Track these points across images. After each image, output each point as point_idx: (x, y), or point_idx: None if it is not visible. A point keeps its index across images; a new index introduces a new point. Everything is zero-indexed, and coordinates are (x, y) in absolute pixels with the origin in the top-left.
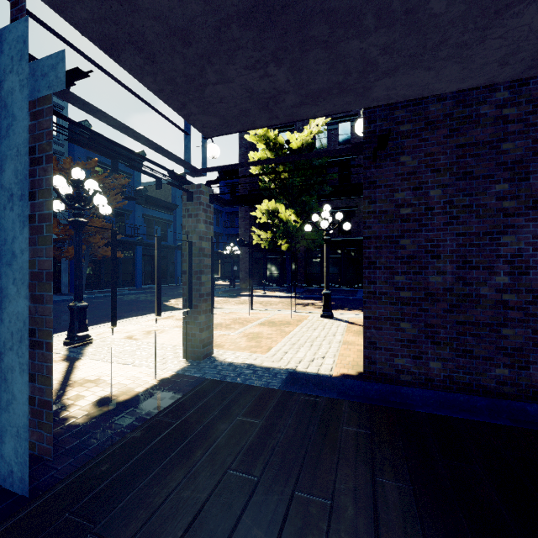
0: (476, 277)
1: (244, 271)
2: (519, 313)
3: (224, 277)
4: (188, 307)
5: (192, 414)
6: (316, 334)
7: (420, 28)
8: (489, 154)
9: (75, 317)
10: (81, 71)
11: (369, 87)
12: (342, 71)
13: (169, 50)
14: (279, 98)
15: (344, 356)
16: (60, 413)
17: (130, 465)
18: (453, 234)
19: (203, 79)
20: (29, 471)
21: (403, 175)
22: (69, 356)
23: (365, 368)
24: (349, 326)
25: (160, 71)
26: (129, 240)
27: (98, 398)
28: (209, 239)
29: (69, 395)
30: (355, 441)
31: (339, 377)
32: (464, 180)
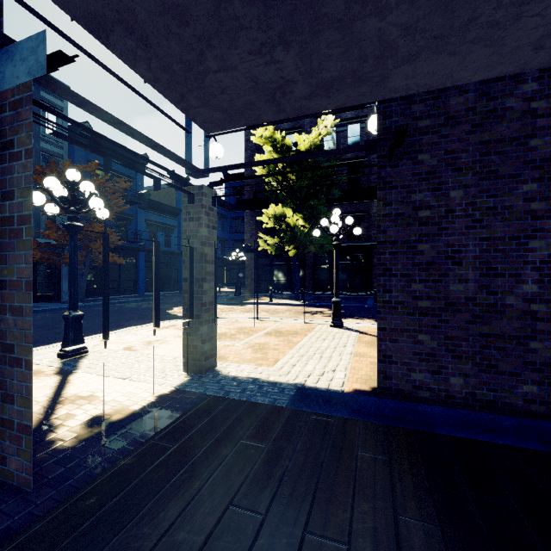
0: (501, 286)
1: (250, 277)
2: (549, 325)
3: (230, 284)
4: (189, 317)
5: (191, 436)
6: (326, 345)
7: (448, 3)
8: (516, 151)
9: (69, 327)
10: (64, 55)
11: (387, 75)
12: (357, 56)
13: (163, 30)
14: (287, 89)
15: (356, 370)
16: (47, 434)
17: (119, 499)
18: (476, 239)
19: (203, 66)
20: (4, 505)
21: (421, 174)
22: (62, 369)
23: (379, 384)
24: (360, 336)
25: (154, 56)
26: (132, 246)
27: (90, 417)
28: (212, 244)
29: (58, 414)
30: (372, 470)
31: (351, 393)
32: (488, 180)
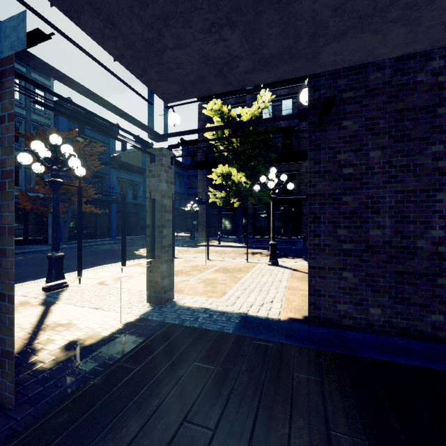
0: (413, 231)
1: (202, 224)
2: None
3: (186, 230)
4: (151, 257)
5: (151, 359)
6: (264, 280)
7: None
8: (426, 118)
9: (52, 265)
10: (42, 33)
11: (318, 52)
12: (293, 34)
13: (127, 11)
14: (233, 64)
15: (290, 301)
16: (30, 357)
17: (88, 416)
18: (392, 192)
19: (161, 44)
20: None
21: (345, 138)
22: (46, 301)
23: (310, 313)
24: (292, 273)
25: (119, 34)
26: (106, 199)
27: (67, 341)
28: (170, 196)
29: (40, 339)
30: (306, 389)
31: (286, 321)
32: (402, 142)
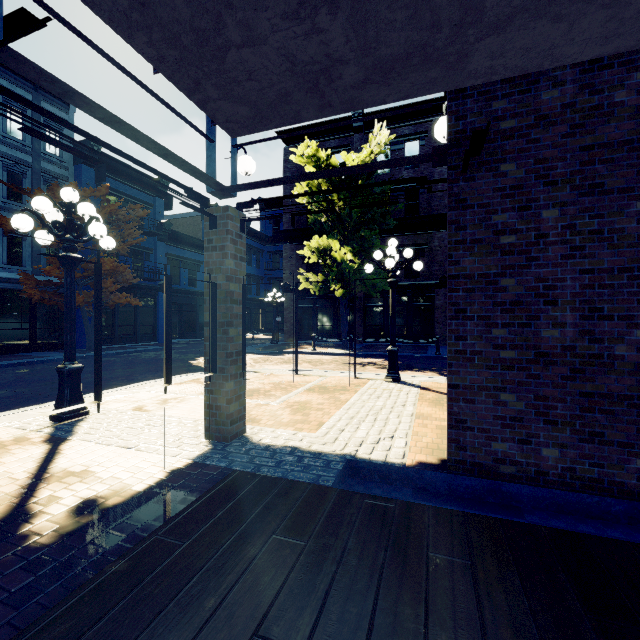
0: (608, 331)
1: (289, 322)
2: None
3: (266, 330)
4: (211, 370)
5: (207, 529)
6: (380, 404)
7: None
8: (628, 158)
9: (65, 383)
10: (30, 16)
11: (466, 52)
12: (429, 22)
13: None
14: (334, 73)
15: (419, 436)
16: (20, 526)
17: (101, 627)
18: (575, 272)
19: (222, 38)
20: None
21: (504, 190)
22: (54, 436)
23: (451, 455)
24: (422, 393)
25: (155, 22)
26: (150, 285)
27: (79, 500)
28: (240, 279)
29: (39, 496)
30: (449, 580)
31: (415, 468)
32: (591, 195)
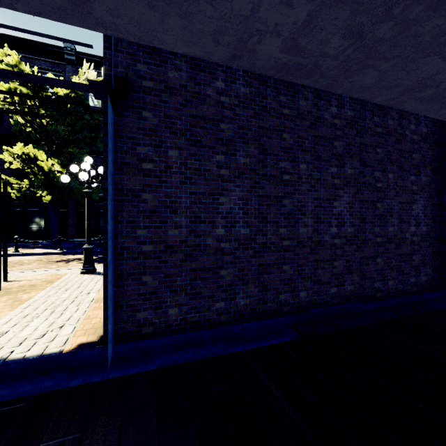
0: (203, 230)
1: None
2: (231, 257)
3: None
4: None
5: None
6: (65, 296)
7: None
8: (212, 129)
9: None
10: None
11: None
12: None
13: None
14: None
15: (91, 318)
16: None
17: None
18: (187, 193)
19: None
20: None
21: (145, 130)
22: None
23: (105, 331)
24: None
25: None
26: None
27: None
28: None
29: None
30: None
31: (72, 351)
32: (195, 146)
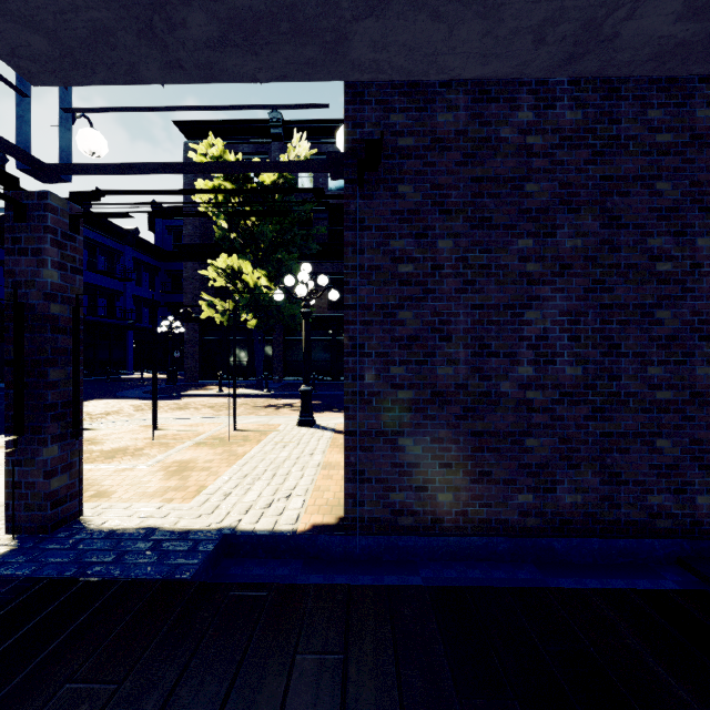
0: (495, 368)
1: (192, 358)
2: (545, 417)
3: (163, 368)
4: (14, 432)
5: None
6: (285, 455)
7: None
8: (511, 195)
9: None
10: None
11: (344, 32)
12: None
13: None
14: (173, 15)
15: (321, 491)
16: None
17: None
18: (468, 306)
19: None
20: None
21: (402, 213)
22: None
23: (348, 513)
24: (335, 437)
25: None
26: None
27: None
28: (72, 299)
29: None
30: (312, 691)
31: (307, 533)
32: (481, 229)
